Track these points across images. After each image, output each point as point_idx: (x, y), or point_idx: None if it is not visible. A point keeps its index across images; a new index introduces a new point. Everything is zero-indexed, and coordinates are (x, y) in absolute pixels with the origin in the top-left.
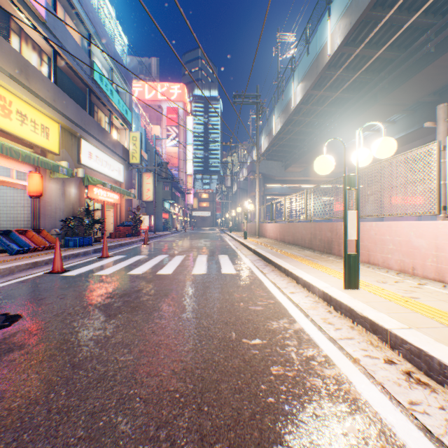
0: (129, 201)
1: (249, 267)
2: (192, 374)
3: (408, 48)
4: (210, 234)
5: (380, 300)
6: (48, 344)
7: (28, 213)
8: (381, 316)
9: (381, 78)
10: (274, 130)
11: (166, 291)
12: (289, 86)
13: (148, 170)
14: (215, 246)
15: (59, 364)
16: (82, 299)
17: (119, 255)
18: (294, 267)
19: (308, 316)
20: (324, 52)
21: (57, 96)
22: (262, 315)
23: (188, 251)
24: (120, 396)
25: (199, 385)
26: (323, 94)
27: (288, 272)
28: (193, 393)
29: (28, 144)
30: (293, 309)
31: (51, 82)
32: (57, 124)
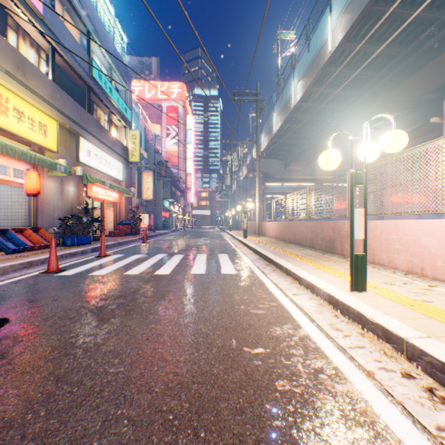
0: (129, 200)
1: (249, 266)
2: (188, 390)
3: (411, 44)
4: (210, 233)
5: (391, 304)
6: (33, 352)
7: (25, 212)
8: (394, 322)
9: (382, 74)
10: (273, 128)
11: (164, 293)
12: (289, 84)
13: (148, 169)
14: (214, 245)
15: (42, 377)
16: (75, 302)
17: (117, 254)
18: (296, 267)
19: (313, 320)
20: (325, 49)
21: (55, 93)
22: (265, 319)
23: (187, 250)
24: (105, 418)
25: (195, 404)
26: (324, 91)
27: (290, 272)
28: (189, 414)
29: (25, 142)
30: (297, 312)
31: (49, 79)
32: (55, 122)
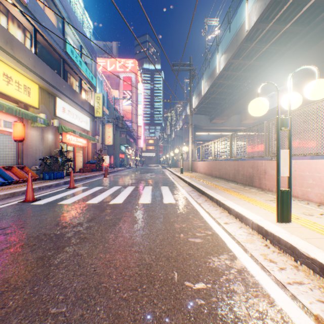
0: (94, 145)
1: (186, 197)
2: None
3: (310, 24)
4: (154, 170)
5: (318, 236)
6: None
7: (14, 154)
8: None
9: (287, 48)
10: (202, 91)
11: (115, 221)
12: (214, 57)
13: (109, 122)
14: (158, 179)
15: None
16: (39, 229)
17: (83, 186)
18: (224, 198)
19: (247, 250)
20: (243, 29)
21: (37, 63)
22: (202, 249)
23: (137, 183)
24: None
25: None
26: (241, 62)
27: (220, 203)
28: None
29: (13, 100)
30: (231, 241)
31: (32, 53)
32: (36, 85)
